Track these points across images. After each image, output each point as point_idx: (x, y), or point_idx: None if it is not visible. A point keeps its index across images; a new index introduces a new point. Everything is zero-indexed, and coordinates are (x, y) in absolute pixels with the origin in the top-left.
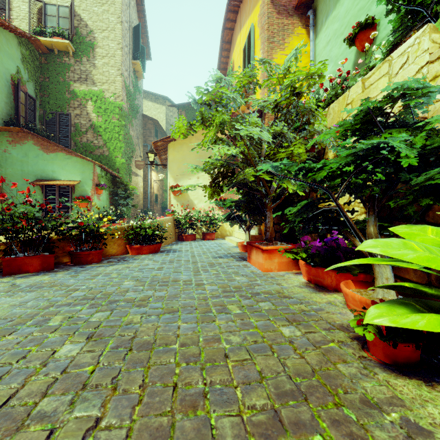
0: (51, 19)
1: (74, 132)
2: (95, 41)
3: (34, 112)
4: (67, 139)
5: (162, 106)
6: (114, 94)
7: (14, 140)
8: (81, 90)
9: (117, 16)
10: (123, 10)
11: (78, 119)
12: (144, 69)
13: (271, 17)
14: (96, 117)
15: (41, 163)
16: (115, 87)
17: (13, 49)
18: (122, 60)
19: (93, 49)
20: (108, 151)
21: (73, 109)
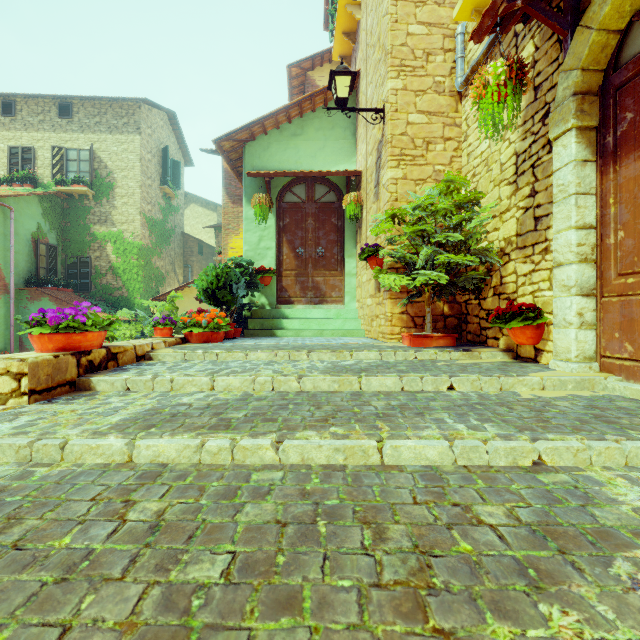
0: (72, 164)
1: (94, 274)
2: (114, 182)
3: (55, 259)
4: (88, 282)
5: (213, 212)
6: (133, 234)
7: (32, 297)
8: (101, 232)
9: (137, 153)
10: (143, 145)
11: (98, 261)
12: (179, 186)
13: (227, 207)
14: (116, 258)
15: None
16: (134, 227)
17: (34, 209)
18: (142, 197)
19: (113, 190)
20: (127, 292)
21: (94, 252)
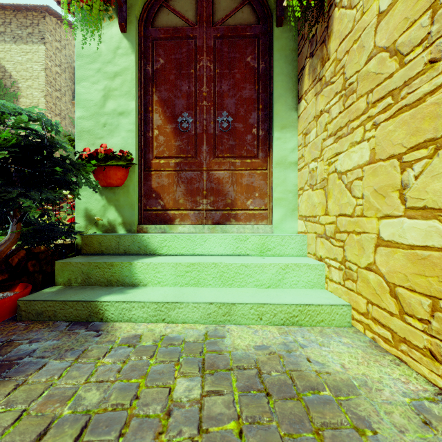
0: None
1: None
2: (18, 91)
3: None
4: None
5: None
6: None
7: None
8: None
9: (41, 63)
10: (49, 56)
11: None
12: None
13: None
14: None
15: None
16: None
17: None
18: (47, 107)
19: (17, 100)
20: None
21: None
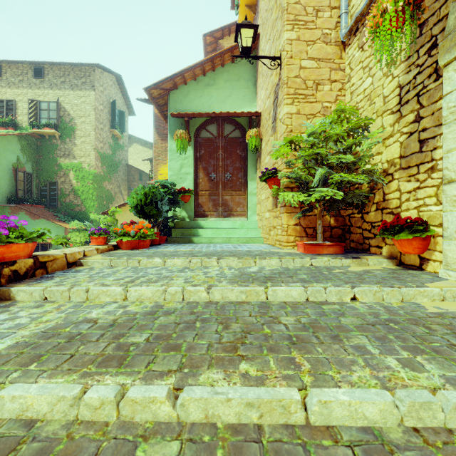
0: (44, 112)
1: (60, 195)
2: (75, 126)
3: (31, 183)
4: (55, 200)
5: (150, 149)
6: (89, 165)
7: (12, 212)
8: (65, 163)
9: (92, 105)
10: (97, 99)
11: (63, 185)
12: (124, 130)
13: (157, 143)
14: (76, 182)
15: (30, 227)
16: (90, 159)
17: (14, 145)
18: (96, 137)
19: (74, 132)
20: (85, 208)
21: (60, 178)
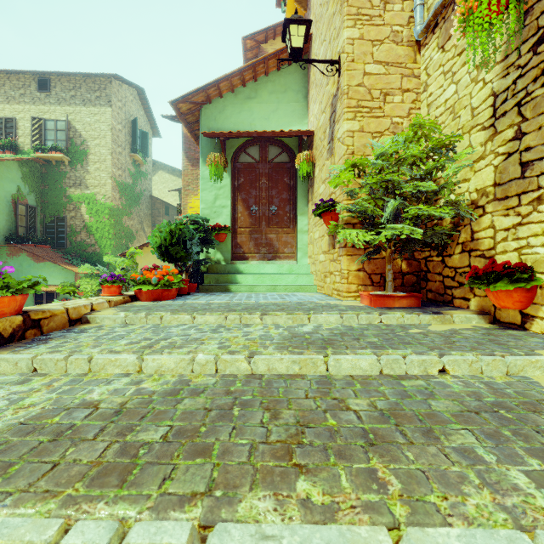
0: (50, 133)
1: (70, 232)
2: (88, 149)
3: (35, 218)
4: (64, 239)
5: (178, 178)
6: (105, 196)
7: (12, 253)
8: (76, 194)
9: (108, 124)
10: (114, 116)
11: (73, 220)
12: (147, 154)
13: (187, 169)
14: (89, 218)
15: (33, 272)
16: (105, 189)
17: (14, 173)
18: (113, 163)
19: (87, 157)
20: (99, 248)
21: (69, 212)
